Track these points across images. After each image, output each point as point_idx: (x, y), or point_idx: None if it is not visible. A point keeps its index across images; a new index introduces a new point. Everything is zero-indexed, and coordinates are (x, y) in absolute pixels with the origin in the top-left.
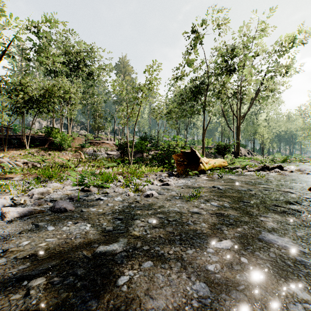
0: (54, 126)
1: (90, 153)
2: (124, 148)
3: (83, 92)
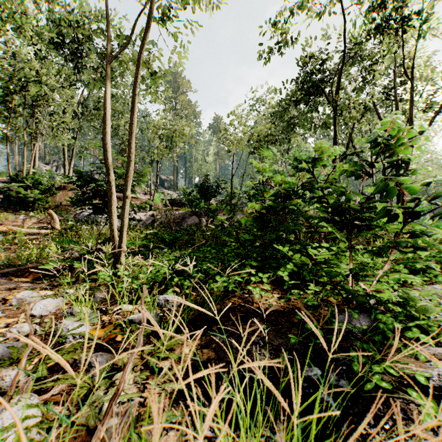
0: (35, 165)
1: (84, 216)
2: (107, 195)
3: (97, 108)
